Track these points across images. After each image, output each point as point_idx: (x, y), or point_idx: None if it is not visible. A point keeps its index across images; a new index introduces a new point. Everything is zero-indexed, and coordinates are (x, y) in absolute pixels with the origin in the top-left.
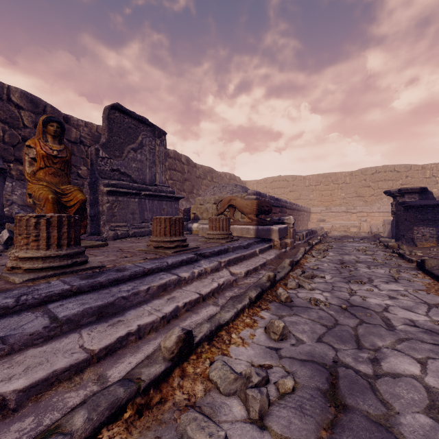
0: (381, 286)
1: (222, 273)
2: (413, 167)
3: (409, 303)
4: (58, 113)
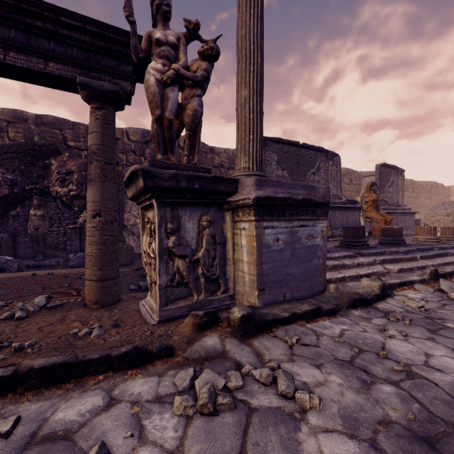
0: None
1: None
2: None
3: None
4: None
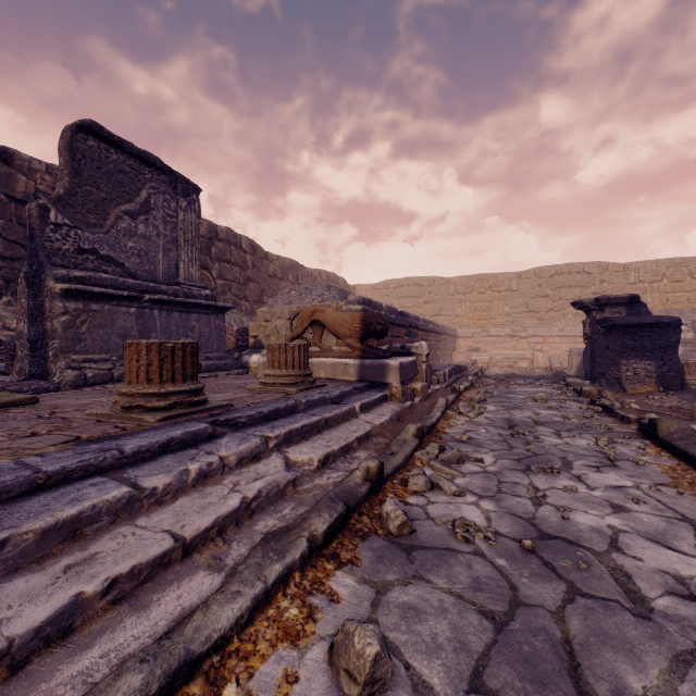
0: (590, 477)
1: (265, 465)
2: (612, 267)
3: (654, 522)
4: None
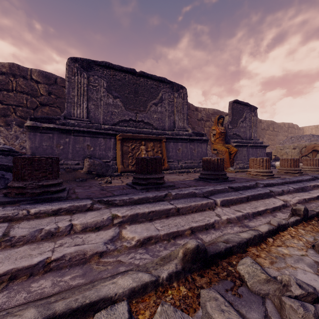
0: None
1: None
2: None
3: None
4: (193, 107)
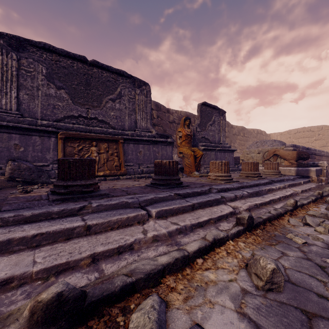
0: None
1: (288, 189)
2: None
3: None
4: (165, 108)
